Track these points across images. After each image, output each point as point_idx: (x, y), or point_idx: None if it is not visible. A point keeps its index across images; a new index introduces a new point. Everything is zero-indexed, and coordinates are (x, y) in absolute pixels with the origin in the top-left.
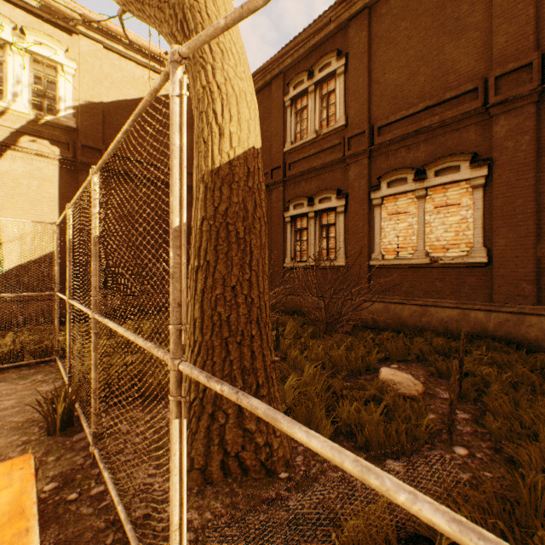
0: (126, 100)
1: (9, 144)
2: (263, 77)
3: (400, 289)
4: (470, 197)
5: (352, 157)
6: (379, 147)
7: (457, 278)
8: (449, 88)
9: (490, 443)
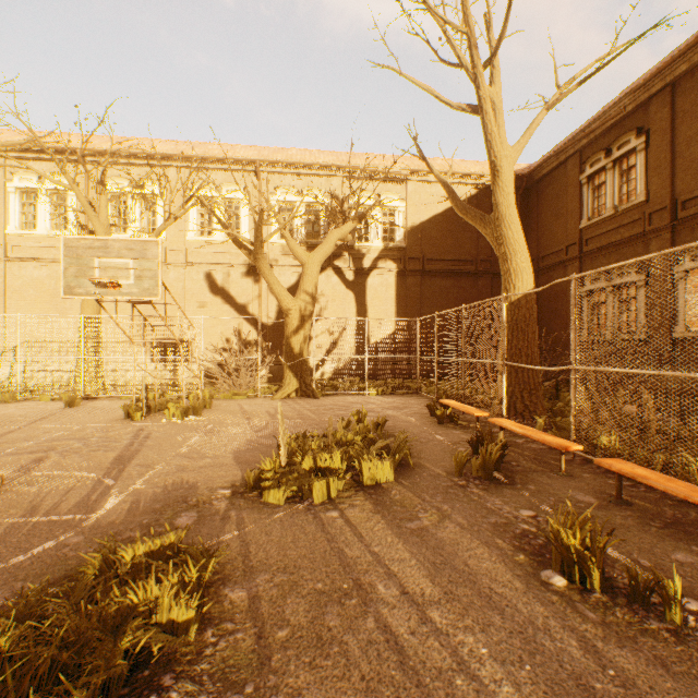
0: (434, 215)
1: (372, 268)
2: (557, 159)
3: None
4: None
5: (651, 233)
6: (681, 222)
7: None
8: None
9: None
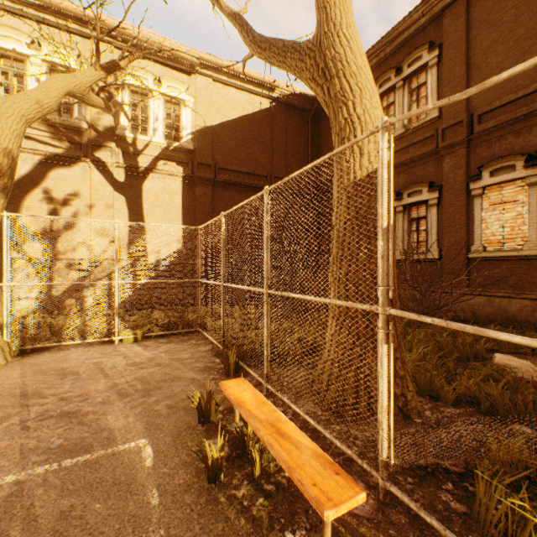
0: (228, 121)
1: (151, 168)
2: None
3: (506, 282)
4: None
5: (446, 149)
6: (479, 136)
7: None
8: None
9: None
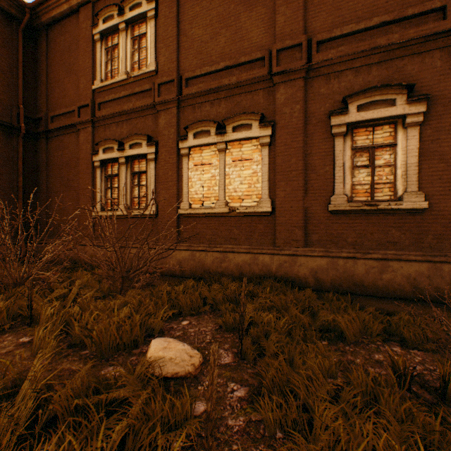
0: None
1: None
2: (68, 0)
3: (205, 237)
4: (260, 154)
5: (162, 105)
6: (187, 98)
7: (250, 226)
8: (244, 53)
9: (264, 445)
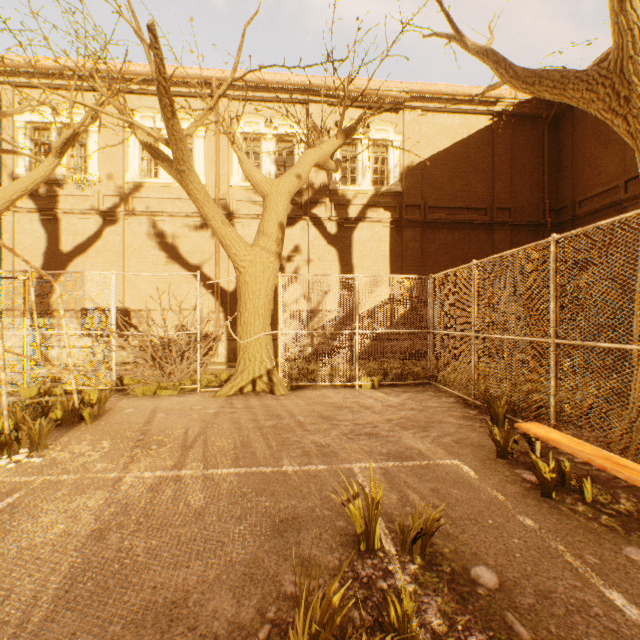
0: (438, 152)
1: (360, 217)
2: None
3: None
4: None
5: None
6: None
7: None
8: None
9: None
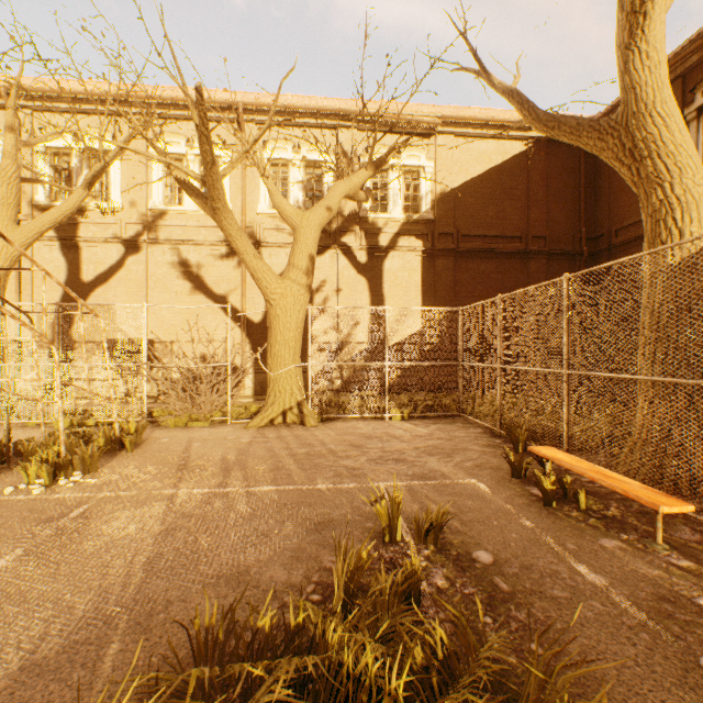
0: (472, 178)
1: (391, 246)
2: None
3: None
4: None
5: None
6: None
7: None
8: None
9: None
